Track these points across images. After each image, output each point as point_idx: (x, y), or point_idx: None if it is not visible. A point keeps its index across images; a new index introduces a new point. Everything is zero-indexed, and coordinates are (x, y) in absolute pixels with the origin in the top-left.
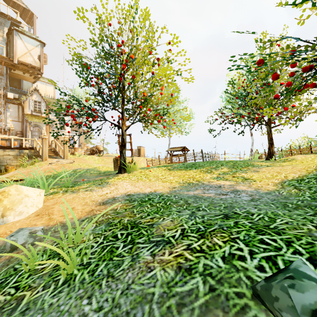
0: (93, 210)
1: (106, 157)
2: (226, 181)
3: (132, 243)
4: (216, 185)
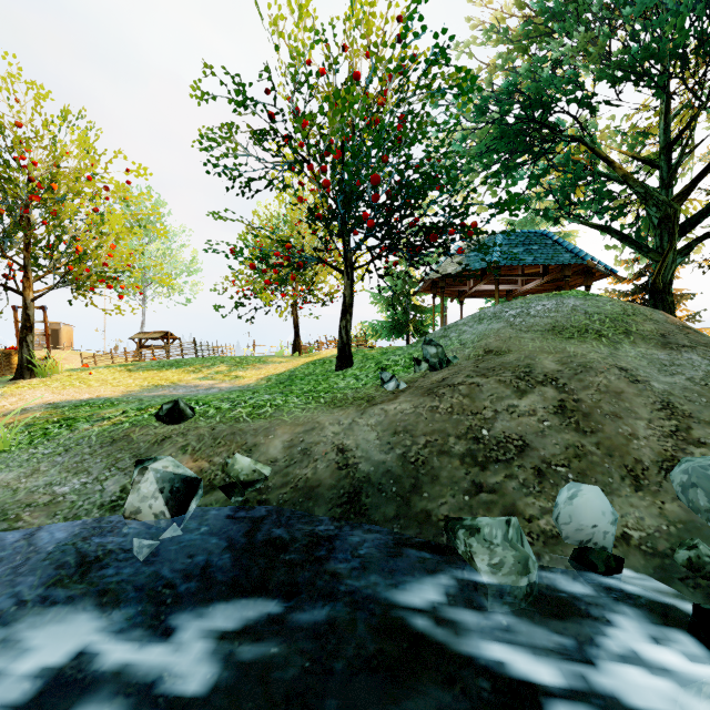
0: None
1: None
2: (210, 381)
3: (69, 426)
4: (194, 385)
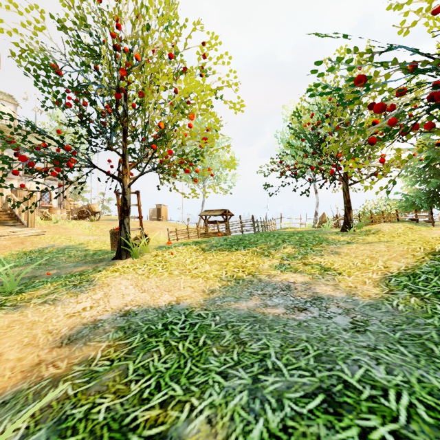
0: (42, 362)
1: (104, 222)
2: (295, 274)
3: None
4: (282, 283)
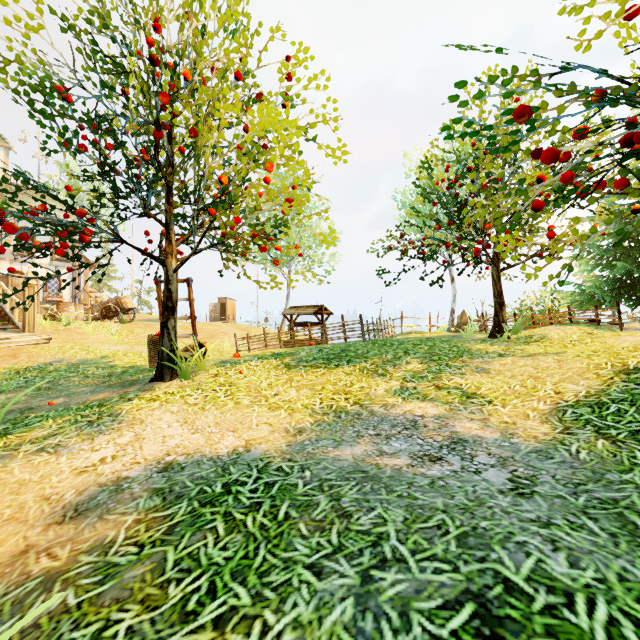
0: (30, 549)
1: (141, 324)
2: (424, 403)
3: None
4: (405, 418)
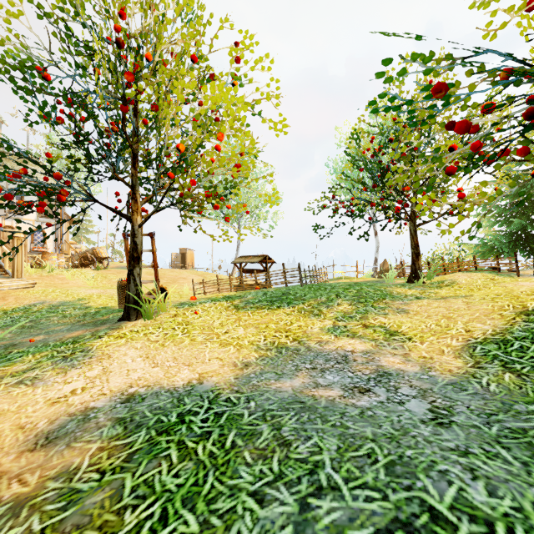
0: (3, 475)
1: (114, 271)
2: (354, 340)
3: None
4: (337, 353)
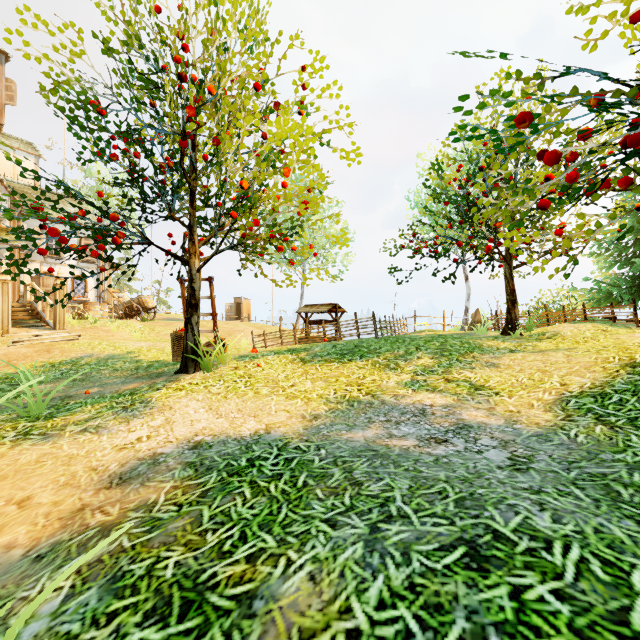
0: (86, 507)
1: (161, 322)
2: (433, 394)
3: None
4: (414, 407)
